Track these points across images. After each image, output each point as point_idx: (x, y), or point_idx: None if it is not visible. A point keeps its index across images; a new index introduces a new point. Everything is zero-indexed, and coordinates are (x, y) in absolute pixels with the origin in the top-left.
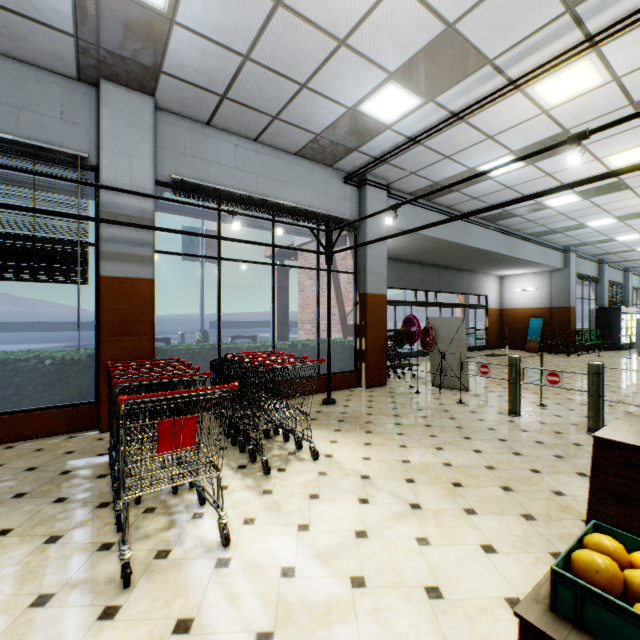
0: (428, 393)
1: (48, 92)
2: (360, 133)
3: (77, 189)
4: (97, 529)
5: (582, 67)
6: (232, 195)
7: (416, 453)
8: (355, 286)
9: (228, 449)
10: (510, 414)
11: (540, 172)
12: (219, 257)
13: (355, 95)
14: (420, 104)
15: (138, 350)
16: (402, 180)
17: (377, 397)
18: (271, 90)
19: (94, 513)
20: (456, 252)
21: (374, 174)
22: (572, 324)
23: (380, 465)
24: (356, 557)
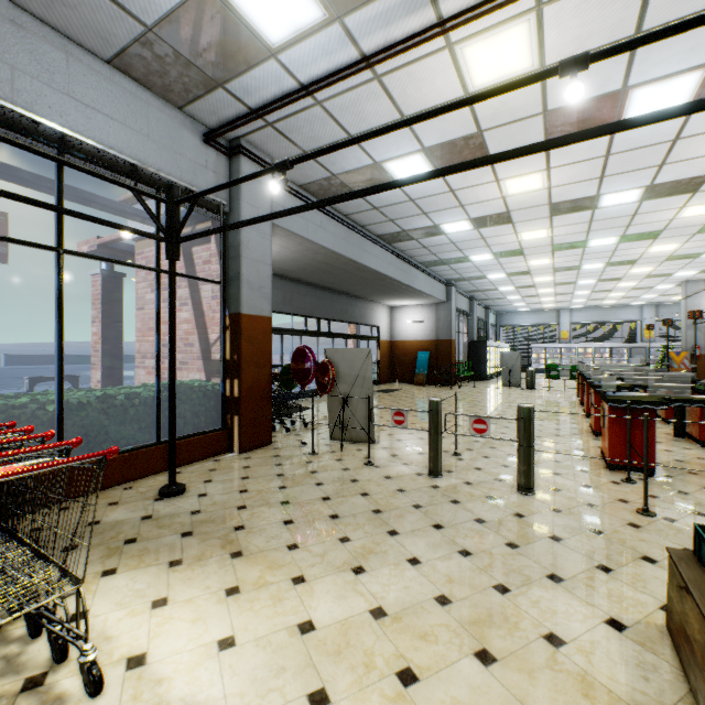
0: (327, 452)
1: None
2: (227, 51)
3: None
4: None
5: (518, 33)
6: None
7: (323, 594)
8: (224, 302)
9: None
10: (431, 475)
11: (445, 185)
12: None
13: None
14: (322, 21)
15: None
16: None
17: (256, 468)
18: None
19: None
20: (353, 273)
21: (252, 141)
22: (453, 357)
23: (255, 659)
24: None
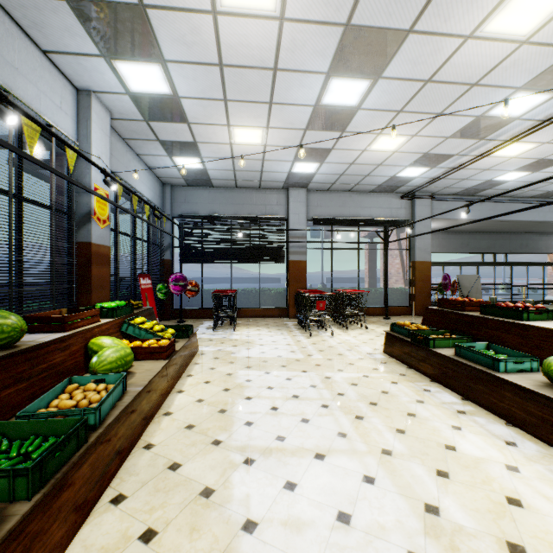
0: None
1: (273, 196)
2: (402, 181)
3: (276, 224)
4: (300, 331)
5: (514, 145)
6: (337, 220)
7: None
8: (409, 257)
9: (335, 325)
10: None
11: (550, 173)
12: (332, 248)
13: (392, 173)
14: (429, 169)
15: (301, 288)
16: (441, 190)
17: (417, 319)
18: (353, 179)
19: (298, 329)
20: (511, 224)
21: (420, 191)
22: None
23: None
24: (367, 341)
